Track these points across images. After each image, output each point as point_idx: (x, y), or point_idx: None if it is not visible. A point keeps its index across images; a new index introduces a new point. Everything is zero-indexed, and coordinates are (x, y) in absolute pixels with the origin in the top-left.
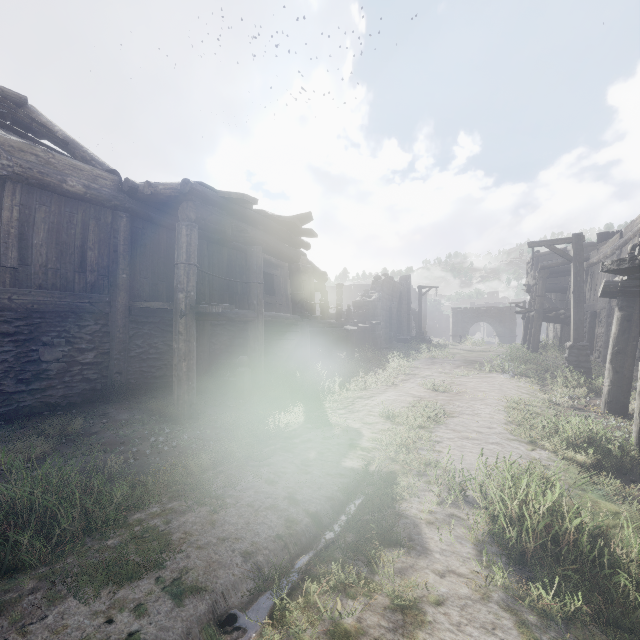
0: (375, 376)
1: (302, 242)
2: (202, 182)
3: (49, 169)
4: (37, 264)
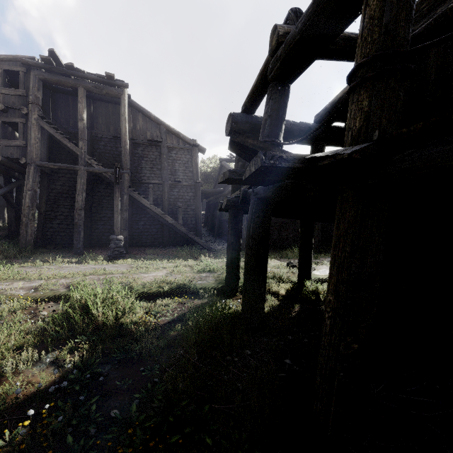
0: None
1: None
2: None
3: None
4: None
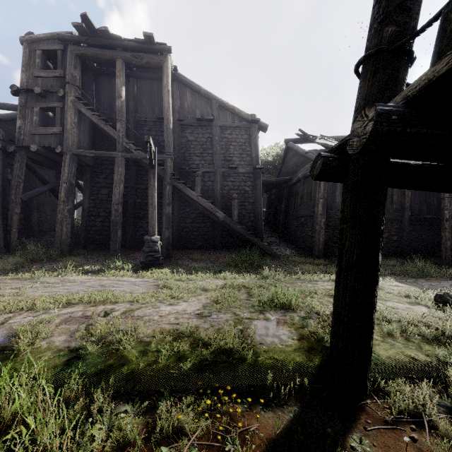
0: None
1: None
2: None
3: None
4: None
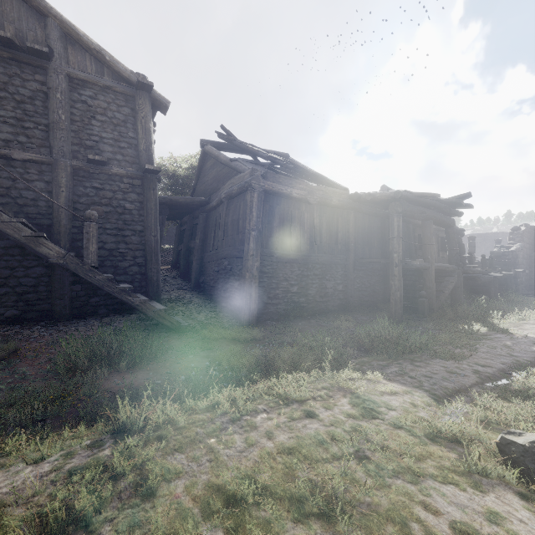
0: (530, 313)
1: (457, 212)
2: (406, 190)
3: (326, 196)
4: (323, 242)
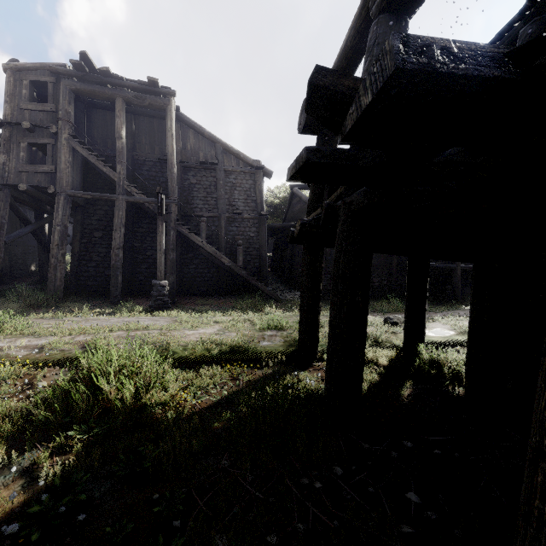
0: None
1: None
2: None
3: None
4: None
